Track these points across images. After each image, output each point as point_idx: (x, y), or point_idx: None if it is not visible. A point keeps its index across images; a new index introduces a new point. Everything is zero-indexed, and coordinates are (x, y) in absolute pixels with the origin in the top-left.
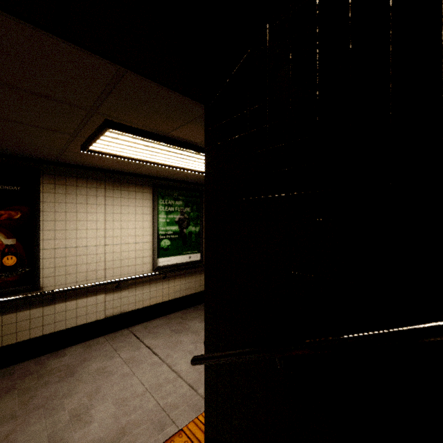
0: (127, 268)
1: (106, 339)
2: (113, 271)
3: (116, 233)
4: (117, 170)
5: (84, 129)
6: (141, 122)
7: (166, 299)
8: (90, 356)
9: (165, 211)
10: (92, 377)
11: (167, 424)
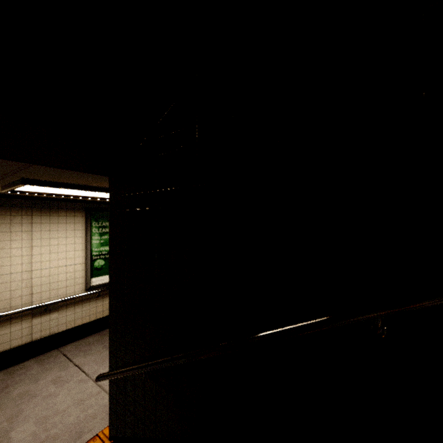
0: (57, 290)
1: (33, 362)
2: (41, 295)
3: (45, 258)
4: (45, 197)
5: (2, 181)
6: (58, 180)
7: (100, 316)
8: (13, 381)
9: (99, 233)
10: (14, 402)
11: (85, 433)
